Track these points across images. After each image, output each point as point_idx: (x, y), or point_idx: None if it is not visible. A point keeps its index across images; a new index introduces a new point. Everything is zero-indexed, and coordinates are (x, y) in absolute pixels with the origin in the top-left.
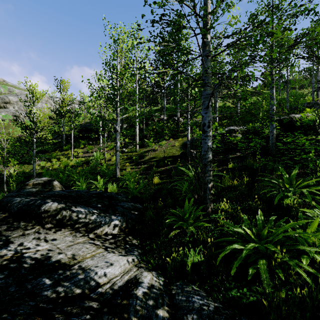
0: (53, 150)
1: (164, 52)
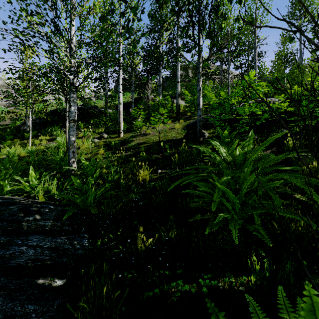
0: (13, 139)
1: (159, 14)
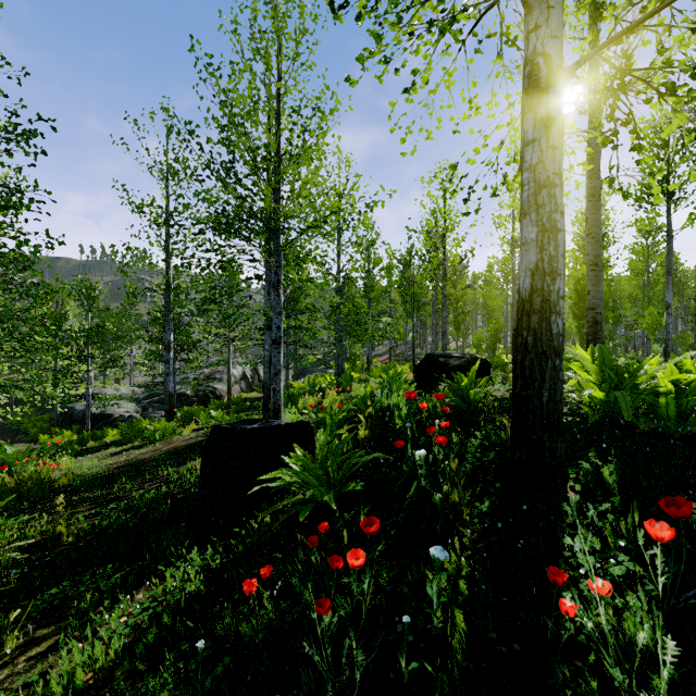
0: None
1: None
